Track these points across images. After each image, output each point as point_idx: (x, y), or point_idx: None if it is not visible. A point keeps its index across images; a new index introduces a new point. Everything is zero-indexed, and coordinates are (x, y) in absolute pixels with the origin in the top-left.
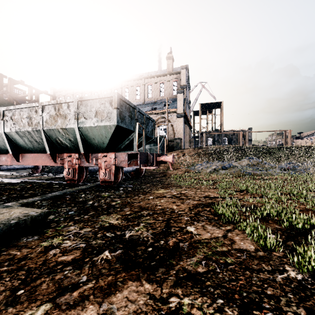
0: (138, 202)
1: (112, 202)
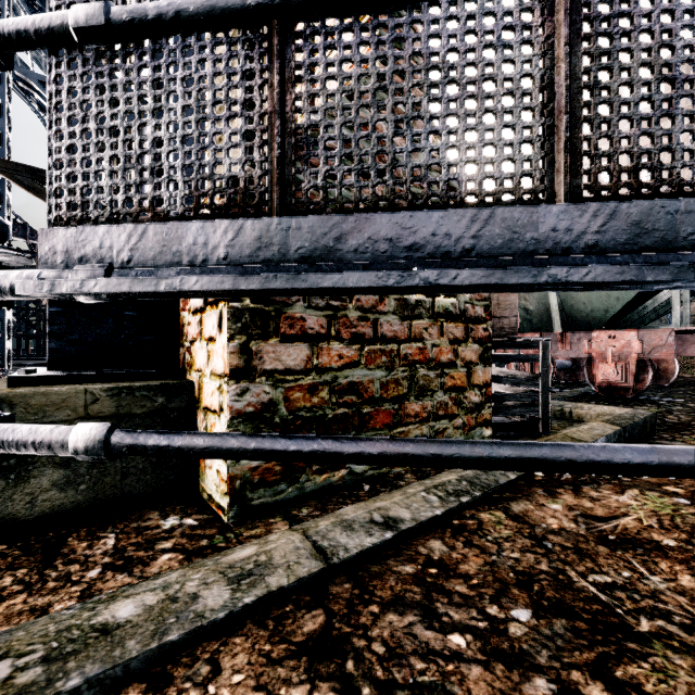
0: None
1: None
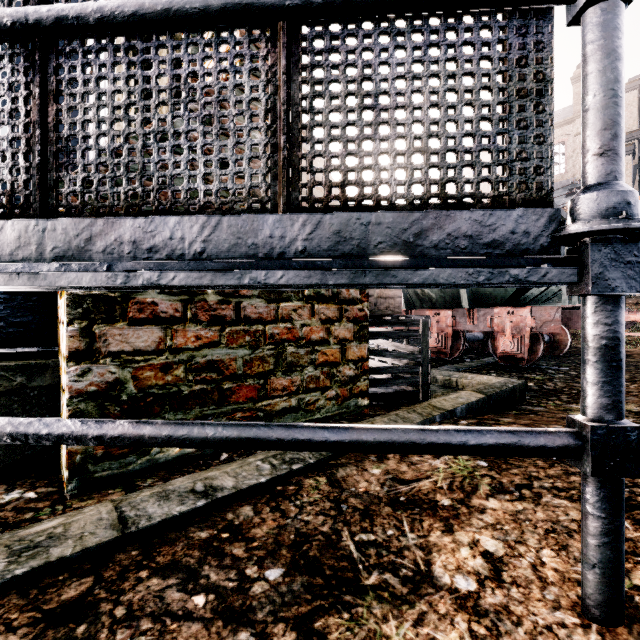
0: (637, 391)
1: (577, 387)
